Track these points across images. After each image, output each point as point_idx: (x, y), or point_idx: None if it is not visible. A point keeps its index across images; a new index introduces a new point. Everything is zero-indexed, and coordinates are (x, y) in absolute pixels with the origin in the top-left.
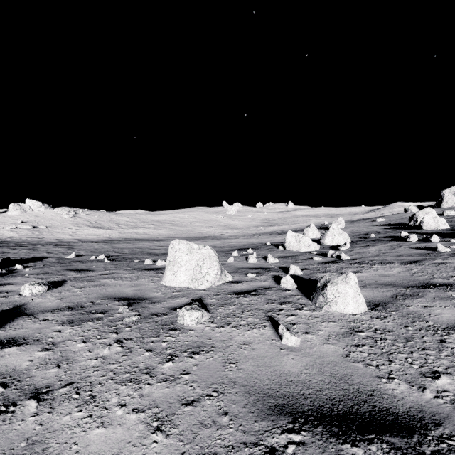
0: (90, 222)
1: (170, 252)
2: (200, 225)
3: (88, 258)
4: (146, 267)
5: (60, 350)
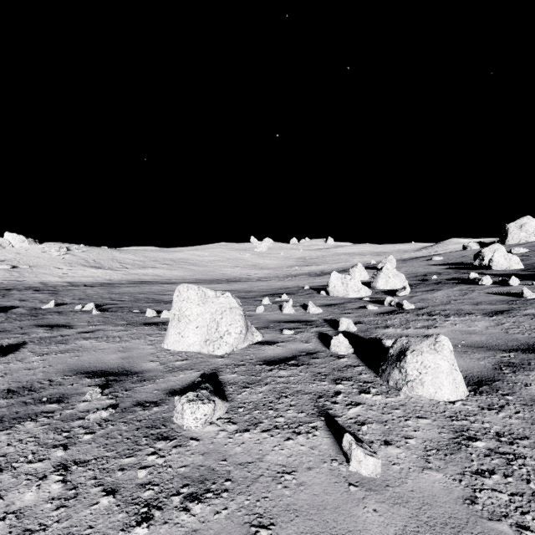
0: (87, 261)
1: (176, 302)
2: (224, 265)
3: (72, 308)
4: (147, 321)
5: None
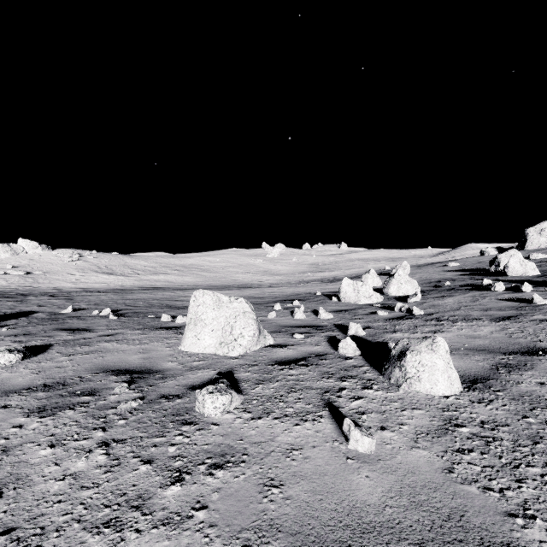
0: (99, 267)
1: (192, 307)
2: (235, 271)
3: (89, 313)
4: (163, 325)
5: (11, 461)
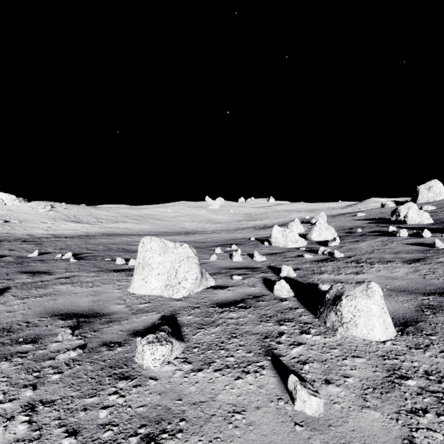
0: (68, 217)
1: (140, 252)
2: (183, 220)
3: (53, 256)
4: (116, 268)
5: None
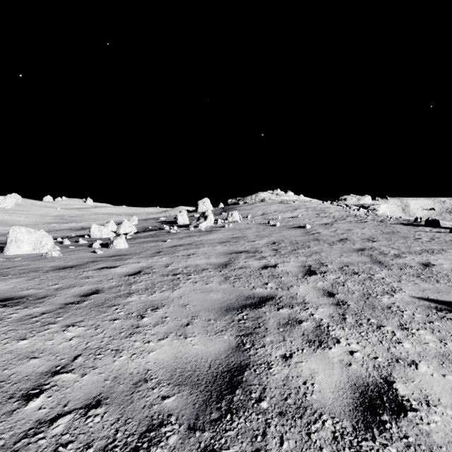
0: None
1: (12, 234)
2: None
3: None
4: None
5: None
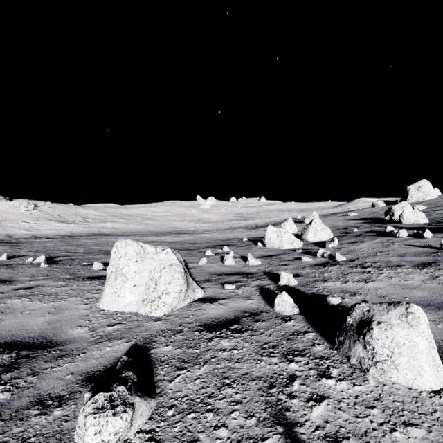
0: (52, 216)
1: (113, 259)
2: (173, 219)
3: (24, 260)
4: (91, 274)
5: None
